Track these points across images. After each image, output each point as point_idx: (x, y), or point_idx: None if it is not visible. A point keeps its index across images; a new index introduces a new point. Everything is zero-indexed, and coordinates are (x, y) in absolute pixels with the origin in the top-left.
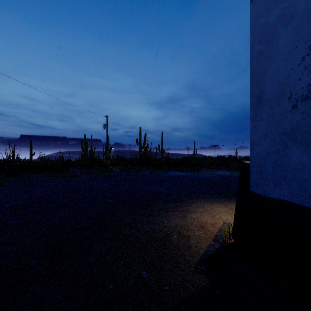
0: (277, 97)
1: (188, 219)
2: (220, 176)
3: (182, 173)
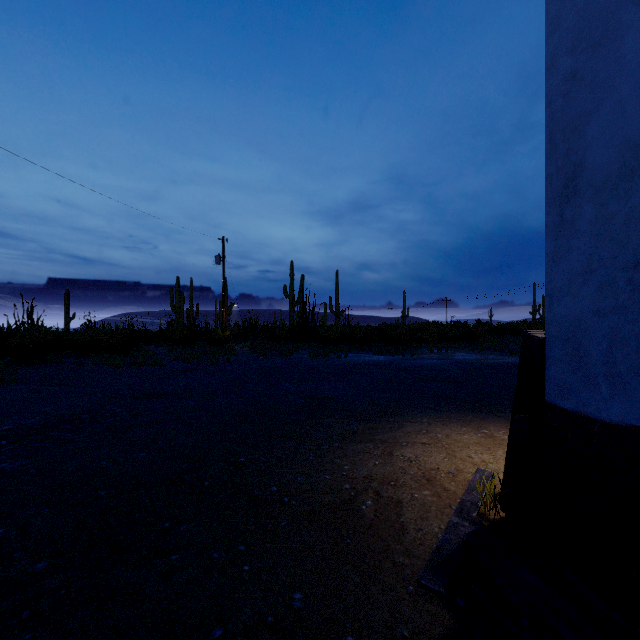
0: (620, 177)
1: (396, 462)
2: (459, 364)
3: (380, 356)
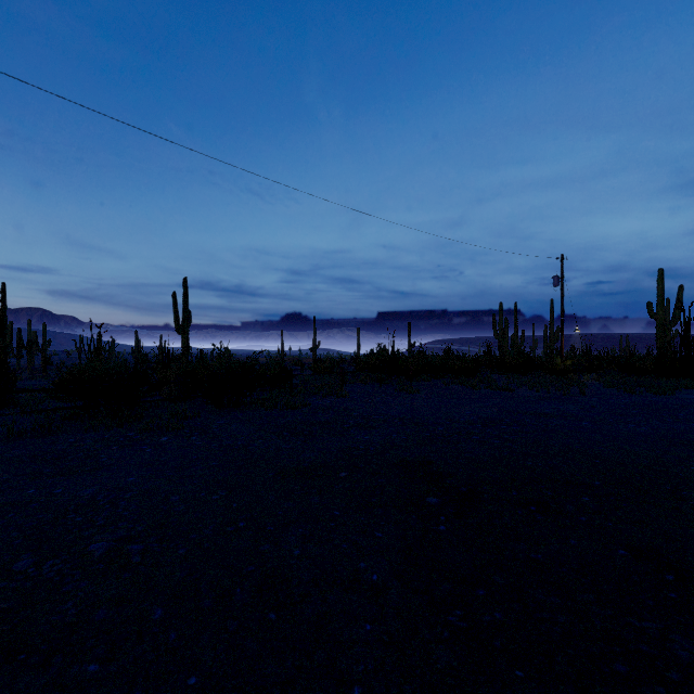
0: None
1: None
2: None
3: None
